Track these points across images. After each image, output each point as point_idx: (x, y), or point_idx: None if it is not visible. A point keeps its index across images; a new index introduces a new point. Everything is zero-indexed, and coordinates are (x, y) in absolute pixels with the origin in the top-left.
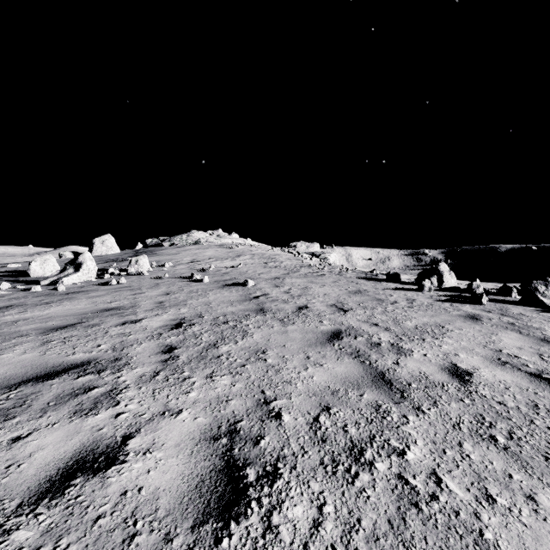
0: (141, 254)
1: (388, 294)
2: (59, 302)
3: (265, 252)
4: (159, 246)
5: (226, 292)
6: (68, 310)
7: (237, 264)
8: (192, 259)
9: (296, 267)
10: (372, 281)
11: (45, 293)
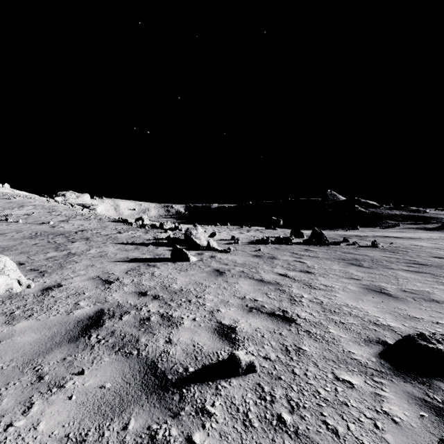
0: None
1: (117, 226)
2: None
3: (44, 203)
4: None
5: (41, 226)
6: None
7: (27, 212)
8: None
9: (73, 215)
10: (115, 222)
11: None
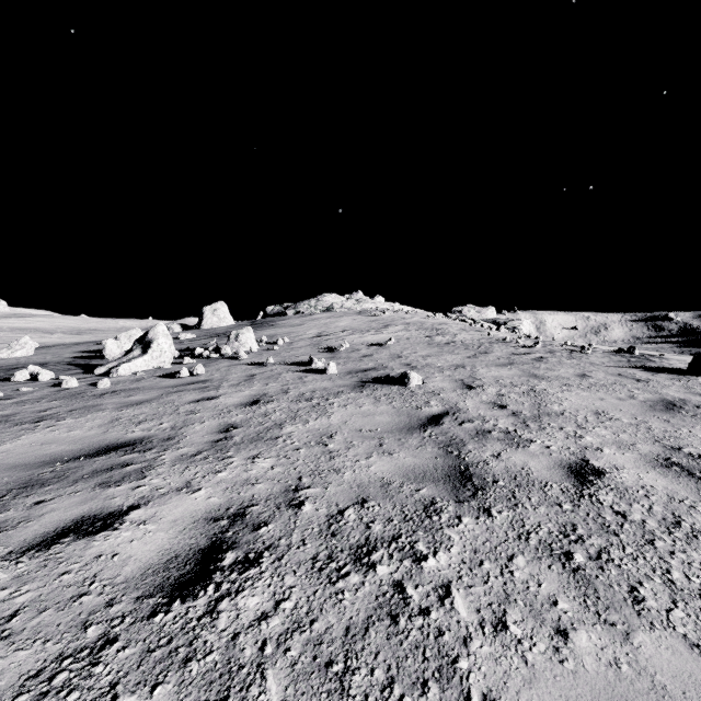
0: (256, 326)
1: None
2: (58, 419)
3: (425, 320)
4: (281, 315)
5: (367, 401)
6: (41, 445)
7: (384, 339)
8: (319, 331)
9: (483, 344)
10: (664, 374)
11: (74, 392)
